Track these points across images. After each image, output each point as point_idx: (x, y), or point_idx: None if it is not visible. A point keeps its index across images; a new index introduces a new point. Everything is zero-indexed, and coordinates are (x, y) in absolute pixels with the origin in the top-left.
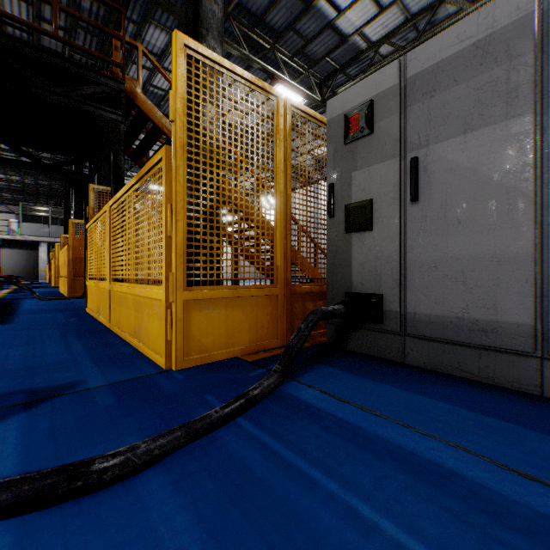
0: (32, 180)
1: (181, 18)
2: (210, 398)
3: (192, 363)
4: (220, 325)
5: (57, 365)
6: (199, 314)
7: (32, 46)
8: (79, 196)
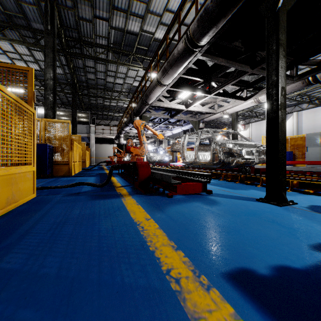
0: None
1: None
2: (45, 190)
3: None
4: None
5: (65, 201)
6: None
7: None
8: None
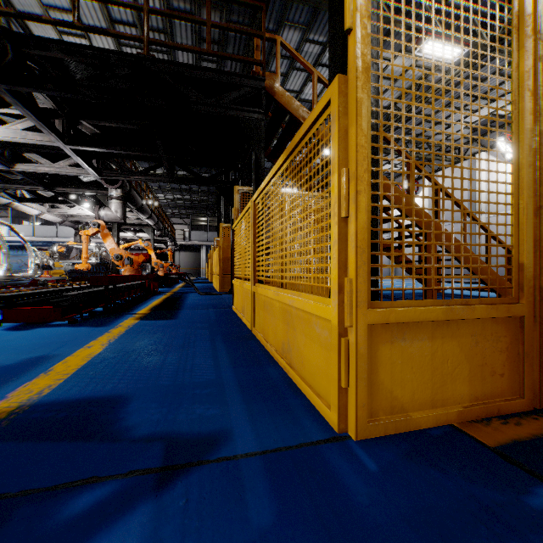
0: (197, 197)
1: (315, 4)
2: None
3: (379, 431)
4: (422, 367)
5: (202, 389)
6: (390, 347)
7: (191, 67)
8: (227, 205)
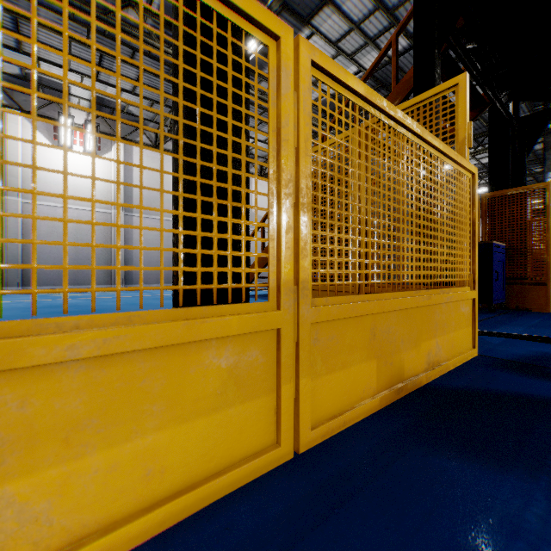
0: None
1: None
2: None
3: None
4: None
5: None
6: None
7: None
8: None
